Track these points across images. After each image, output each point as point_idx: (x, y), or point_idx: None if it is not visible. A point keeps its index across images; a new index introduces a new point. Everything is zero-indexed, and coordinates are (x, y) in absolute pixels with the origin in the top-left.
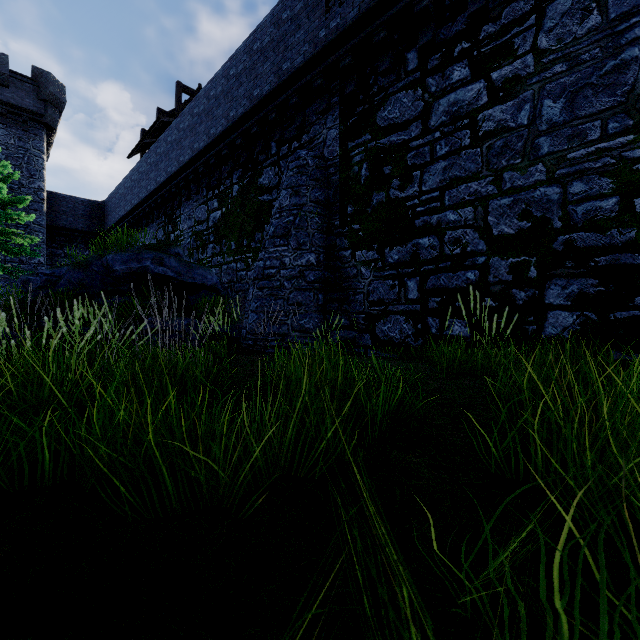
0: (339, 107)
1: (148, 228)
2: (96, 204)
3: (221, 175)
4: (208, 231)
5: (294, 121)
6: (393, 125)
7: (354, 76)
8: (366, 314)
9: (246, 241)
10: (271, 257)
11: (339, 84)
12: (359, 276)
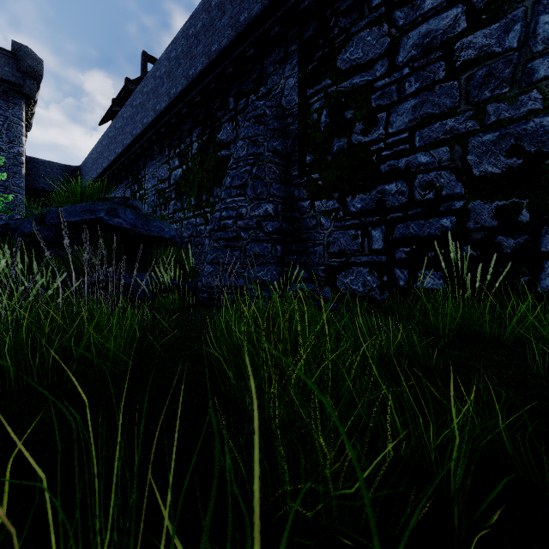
0: (297, 55)
1: (117, 189)
2: (72, 169)
3: (182, 134)
4: (170, 189)
5: (251, 74)
6: (355, 66)
7: (313, 19)
8: (326, 266)
9: (205, 196)
10: (227, 207)
11: (297, 31)
12: (318, 227)
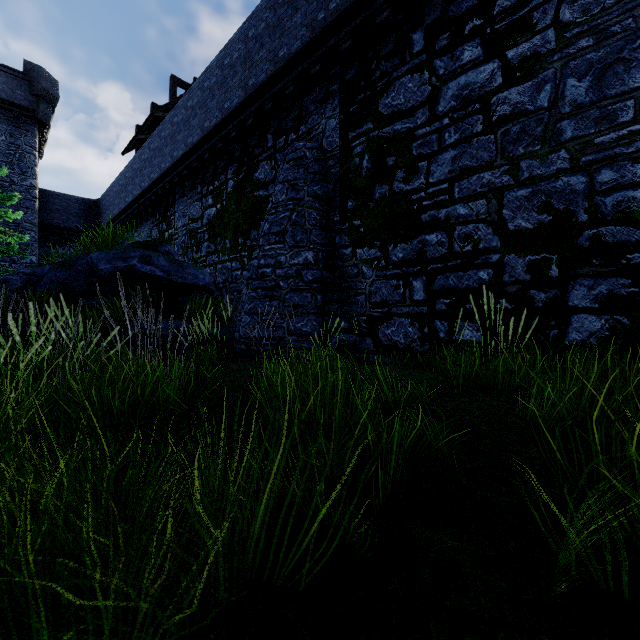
0: (339, 95)
1: (142, 226)
2: (91, 202)
3: (216, 170)
4: (202, 229)
5: (291, 111)
6: (397, 112)
7: (355, 61)
8: (368, 316)
9: (241, 239)
10: (266, 255)
11: (339, 70)
12: (360, 276)
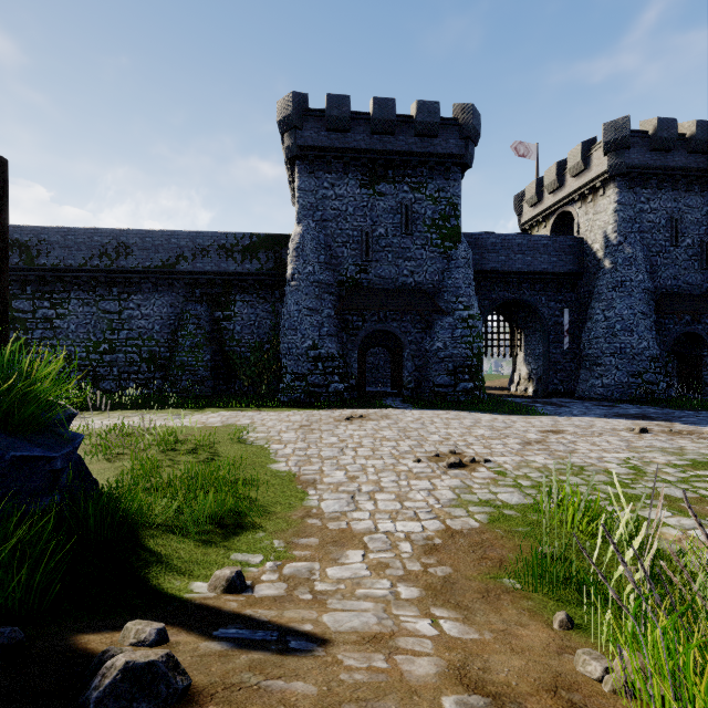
0: None
1: None
2: None
3: None
4: None
5: None
6: (21, 310)
7: None
8: None
9: None
10: None
11: None
12: None
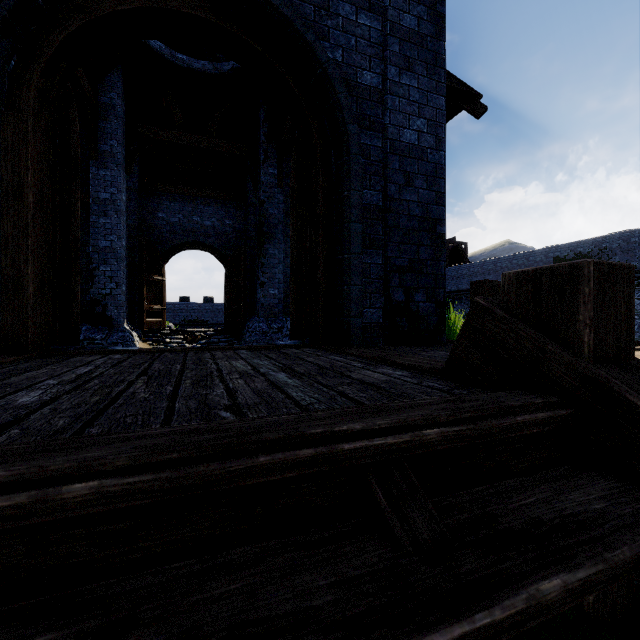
0: None
1: None
2: None
3: None
4: None
5: None
6: None
7: None
8: None
9: None
10: None
11: None
12: None
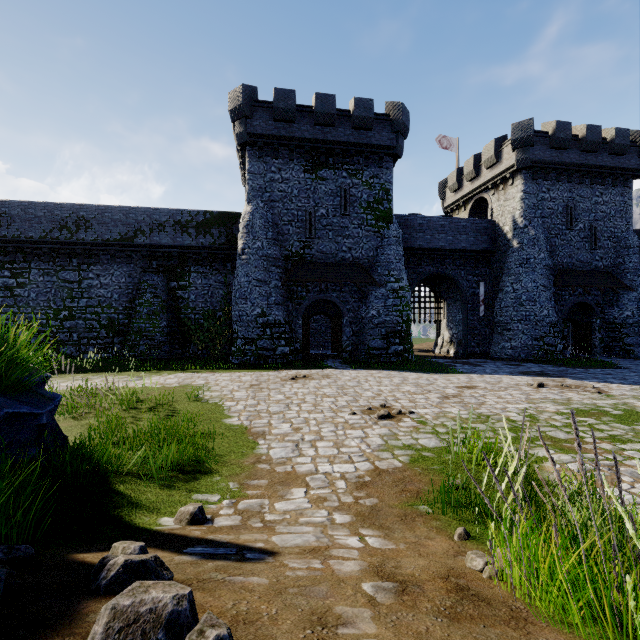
0: None
1: None
2: None
3: None
4: None
5: None
6: None
7: None
8: None
9: None
10: None
11: None
12: None
